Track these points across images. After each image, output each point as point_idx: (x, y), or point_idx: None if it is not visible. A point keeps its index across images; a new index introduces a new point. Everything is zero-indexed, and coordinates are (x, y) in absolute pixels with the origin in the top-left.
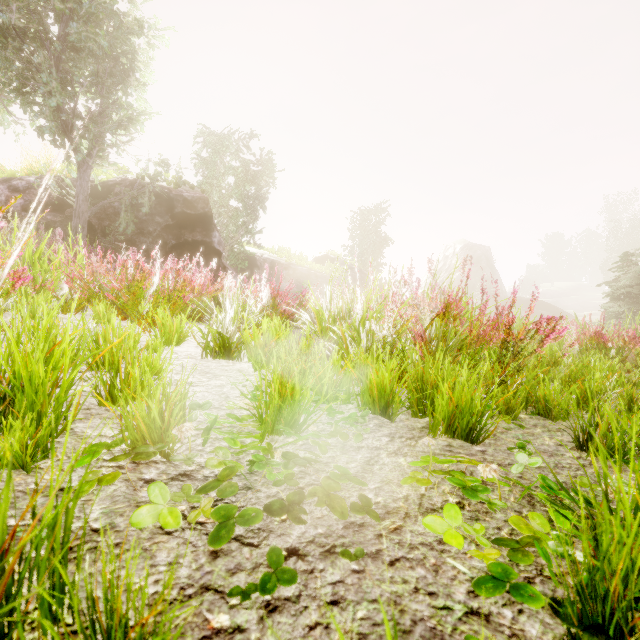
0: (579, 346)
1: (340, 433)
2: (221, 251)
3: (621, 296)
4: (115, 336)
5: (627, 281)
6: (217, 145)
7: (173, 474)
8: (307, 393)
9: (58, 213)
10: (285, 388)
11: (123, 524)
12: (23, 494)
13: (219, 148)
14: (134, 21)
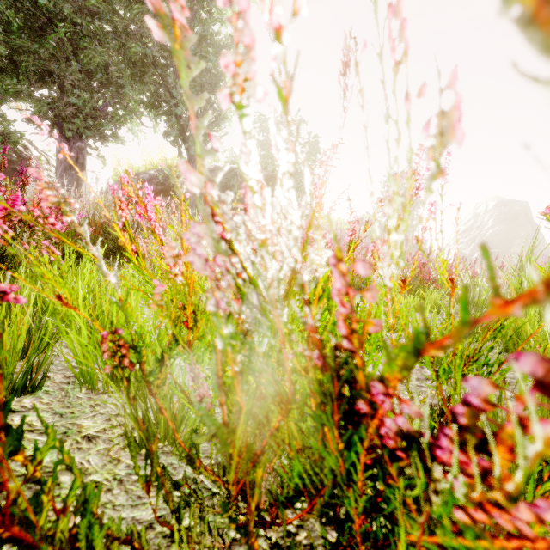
0: None
1: None
2: None
3: None
4: None
5: None
6: None
7: None
8: None
9: (171, 197)
10: None
11: None
12: None
13: None
14: (225, 37)
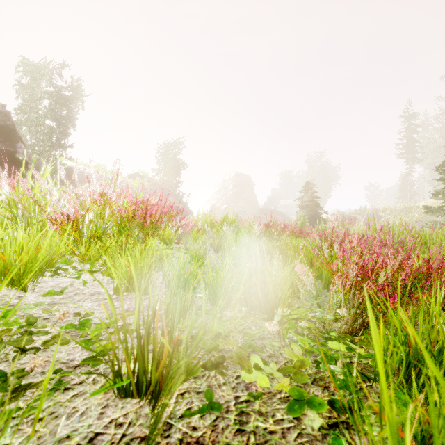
0: (258, 232)
1: None
2: (27, 160)
3: (305, 206)
4: None
5: (307, 198)
6: (33, 72)
7: None
8: None
9: None
10: None
11: None
12: None
13: (35, 75)
14: None
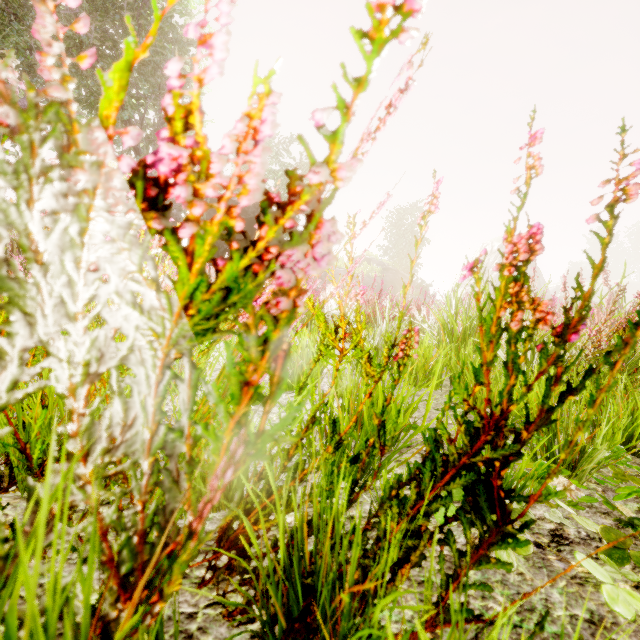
0: None
1: (627, 476)
2: None
3: None
4: (305, 356)
5: None
6: None
7: (546, 535)
8: (617, 435)
9: None
10: (568, 425)
11: (604, 612)
12: (449, 563)
13: None
14: None
